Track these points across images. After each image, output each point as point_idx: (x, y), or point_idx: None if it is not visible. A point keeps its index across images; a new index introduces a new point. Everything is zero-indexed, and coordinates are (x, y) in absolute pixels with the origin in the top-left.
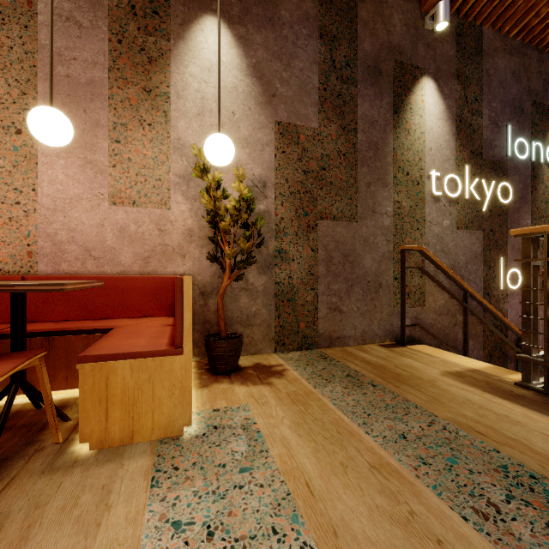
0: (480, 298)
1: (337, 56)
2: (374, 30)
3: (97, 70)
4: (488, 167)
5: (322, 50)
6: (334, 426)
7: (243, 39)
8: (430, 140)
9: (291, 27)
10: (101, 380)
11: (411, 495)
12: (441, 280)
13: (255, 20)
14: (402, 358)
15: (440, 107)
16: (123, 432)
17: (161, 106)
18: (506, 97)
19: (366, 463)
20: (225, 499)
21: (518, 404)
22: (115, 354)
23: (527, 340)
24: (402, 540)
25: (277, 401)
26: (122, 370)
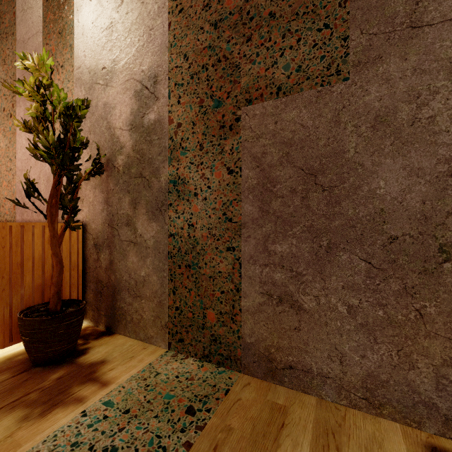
0: None
1: None
2: None
3: (37, 39)
4: None
5: None
6: None
7: None
8: None
9: None
10: None
11: None
12: None
13: None
14: None
15: None
16: None
17: (69, 41)
18: None
19: None
20: None
21: None
22: None
23: None
24: None
25: None
26: None
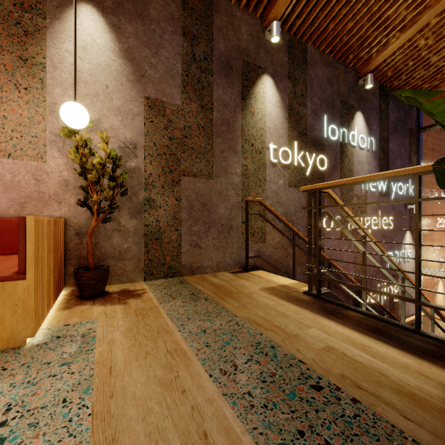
0: (303, 237)
1: (197, 51)
2: (227, 35)
3: None
4: (311, 144)
5: (185, 45)
6: (157, 328)
7: (116, 27)
8: (269, 121)
9: (158, 24)
10: None
11: (184, 366)
12: (277, 223)
13: (126, 13)
14: (240, 280)
15: (276, 98)
16: None
17: (37, 74)
18: (323, 95)
19: (165, 350)
20: (35, 385)
21: (296, 305)
22: None
23: (310, 262)
24: (158, 394)
25: (124, 314)
26: None
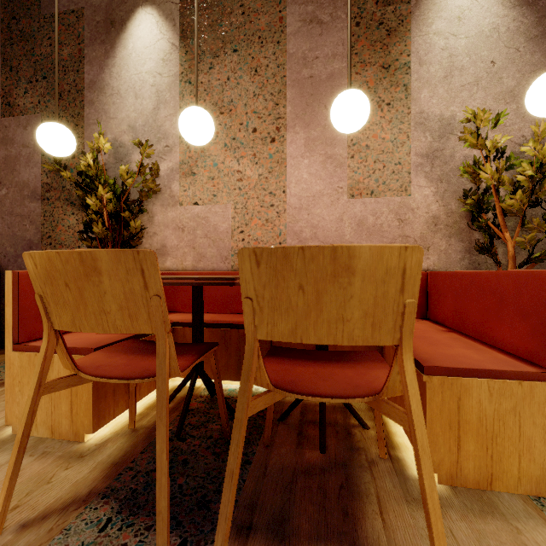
0: None
1: None
2: None
3: (336, 62)
4: None
5: None
6: None
7: None
8: None
9: None
10: (451, 399)
11: None
12: None
13: None
14: None
15: None
16: (478, 472)
17: (401, 80)
18: None
19: None
20: None
21: None
22: (468, 369)
23: None
24: None
25: None
26: (477, 391)
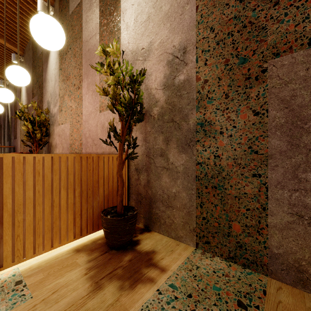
0: None
1: None
2: None
3: (96, 37)
4: None
5: None
6: None
7: None
8: None
9: None
10: None
11: None
12: None
13: None
14: None
15: None
16: None
17: (117, 35)
18: None
19: None
20: None
21: None
22: None
23: None
24: None
25: None
26: None
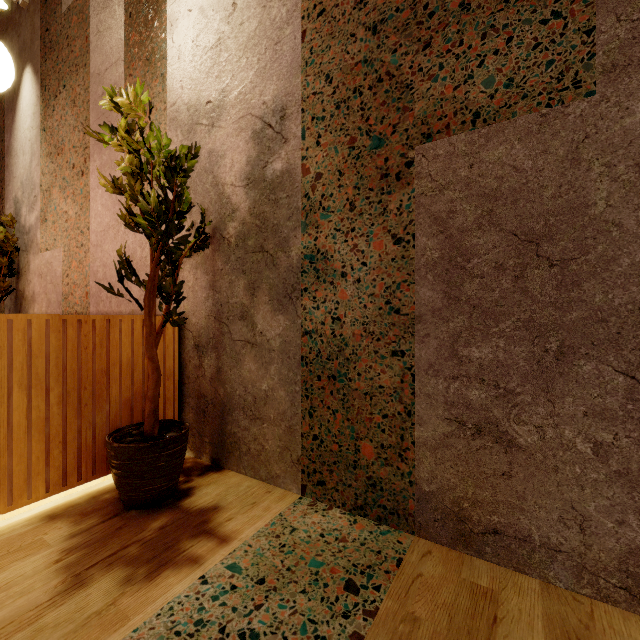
0: None
1: None
2: None
3: (118, 69)
4: None
5: None
6: None
7: None
8: None
9: None
10: None
11: None
12: None
13: None
14: None
15: None
16: None
17: (160, 69)
18: None
19: None
20: None
21: None
22: None
23: None
24: None
25: None
26: None
